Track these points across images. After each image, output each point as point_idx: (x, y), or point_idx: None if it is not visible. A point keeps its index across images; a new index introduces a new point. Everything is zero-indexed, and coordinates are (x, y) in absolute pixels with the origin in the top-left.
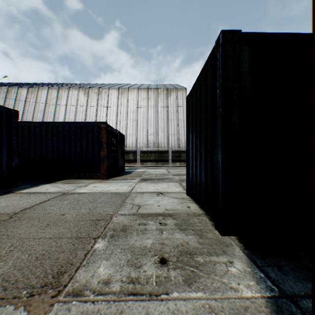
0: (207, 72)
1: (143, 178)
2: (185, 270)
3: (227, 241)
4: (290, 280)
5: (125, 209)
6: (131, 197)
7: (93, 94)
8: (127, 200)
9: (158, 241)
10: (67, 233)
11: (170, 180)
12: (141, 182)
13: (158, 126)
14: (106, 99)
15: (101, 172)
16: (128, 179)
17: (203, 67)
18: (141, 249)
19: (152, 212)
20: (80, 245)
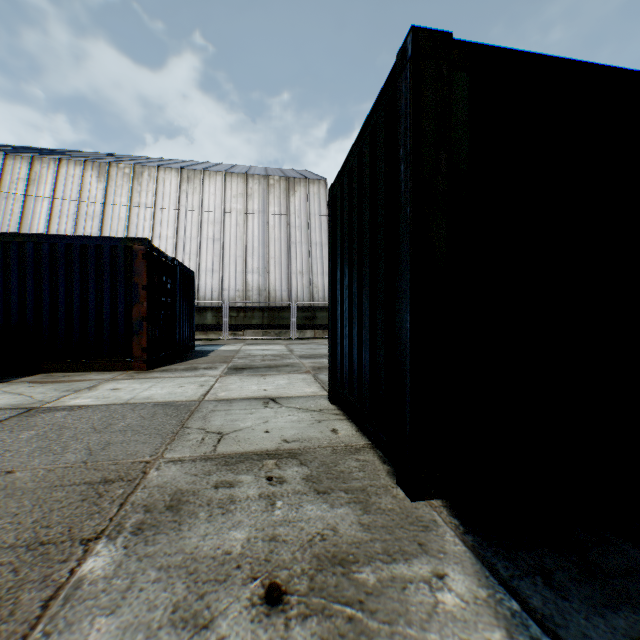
0: (376, 129)
1: (234, 365)
2: (331, 620)
3: (424, 515)
4: (577, 612)
5: (184, 446)
6: (202, 413)
7: (121, 177)
8: (193, 420)
9: (262, 533)
10: (6, 532)
11: (294, 370)
12: (228, 376)
13: (269, 254)
14: (151, 191)
15: (135, 354)
16: (200, 370)
17: (366, 119)
18: (216, 563)
19: (250, 450)
20: (37, 571)
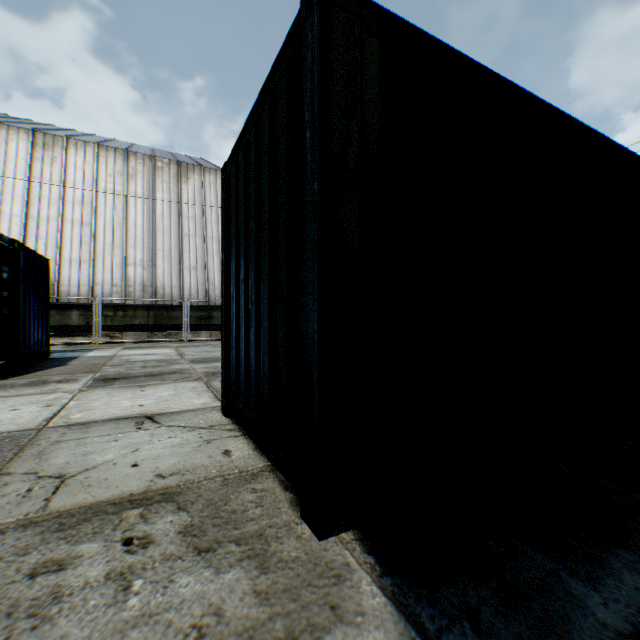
0: (277, 93)
1: (104, 375)
2: None
3: (335, 557)
4: None
5: None
6: (39, 447)
7: None
8: (21, 460)
9: None
10: None
11: (182, 377)
12: (92, 390)
13: (157, 245)
14: None
15: None
16: (52, 384)
17: (265, 83)
18: None
19: (105, 498)
20: None
